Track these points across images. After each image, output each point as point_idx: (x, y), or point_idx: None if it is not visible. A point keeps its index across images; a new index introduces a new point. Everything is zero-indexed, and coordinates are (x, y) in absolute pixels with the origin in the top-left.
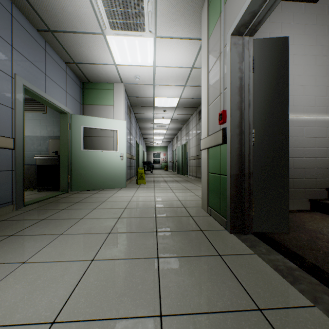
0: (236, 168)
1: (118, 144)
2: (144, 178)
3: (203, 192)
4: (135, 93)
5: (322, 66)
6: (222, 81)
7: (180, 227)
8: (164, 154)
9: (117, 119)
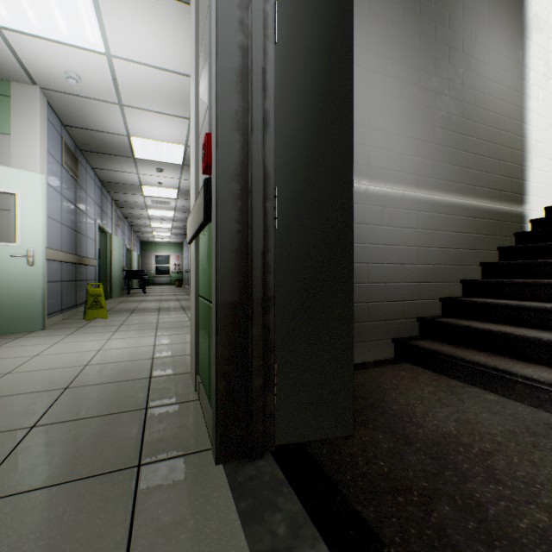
0: (233, 286)
1: (19, 228)
2: (104, 306)
3: (192, 341)
4: (81, 120)
5: (412, 103)
6: (208, 62)
7: (77, 463)
8: (177, 257)
9: (21, 167)
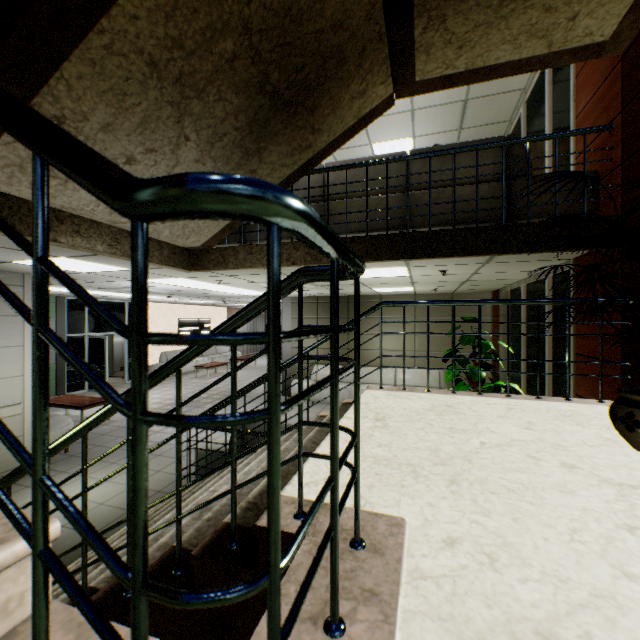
0: None
1: None
2: None
3: None
4: None
5: None
6: None
7: None
8: None
9: None
